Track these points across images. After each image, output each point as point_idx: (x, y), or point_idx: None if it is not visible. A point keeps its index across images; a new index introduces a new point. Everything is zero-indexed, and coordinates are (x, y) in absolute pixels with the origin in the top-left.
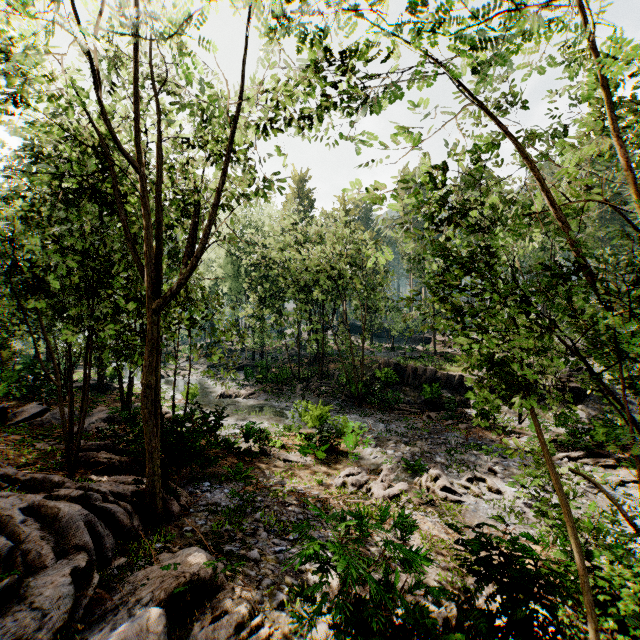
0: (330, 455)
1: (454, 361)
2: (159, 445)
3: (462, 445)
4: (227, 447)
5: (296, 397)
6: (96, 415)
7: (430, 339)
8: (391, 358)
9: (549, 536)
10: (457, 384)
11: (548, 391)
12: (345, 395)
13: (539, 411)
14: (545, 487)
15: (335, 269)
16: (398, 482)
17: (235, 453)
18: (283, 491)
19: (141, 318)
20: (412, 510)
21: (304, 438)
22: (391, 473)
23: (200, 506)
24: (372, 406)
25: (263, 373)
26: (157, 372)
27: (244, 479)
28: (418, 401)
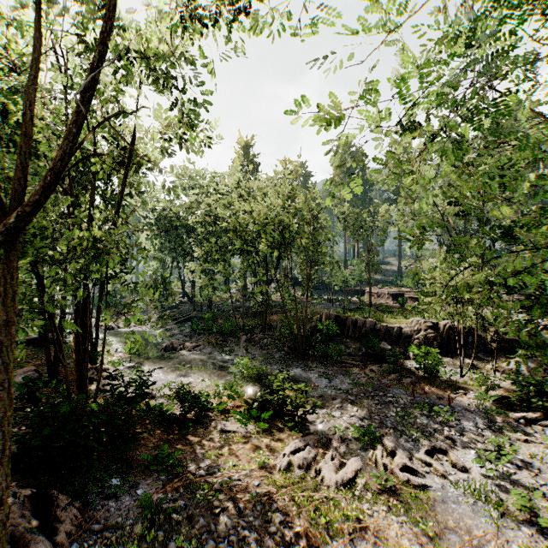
0: (273, 419)
1: (390, 313)
2: (9, 466)
3: (410, 404)
4: (159, 415)
5: (240, 349)
6: (17, 378)
7: (364, 291)
8: (330, 309)
9: (546, 543)
10: (396, 336)
11: (488, 344)
12: (288, 347)
13: (478, 363)
14: (512, 460)
15: (278, 223)
16: (350, 457)
17: (167, 422)
18: (215, 485)
19: (36, 271)
20: (371, 502)
21: (245, 399)
22: (341, 444)
23: (92, 533)
24: (314, 358)
25: (209, 324)
26: (9, 353)
27: (167, 470)
28: (359, 353)
